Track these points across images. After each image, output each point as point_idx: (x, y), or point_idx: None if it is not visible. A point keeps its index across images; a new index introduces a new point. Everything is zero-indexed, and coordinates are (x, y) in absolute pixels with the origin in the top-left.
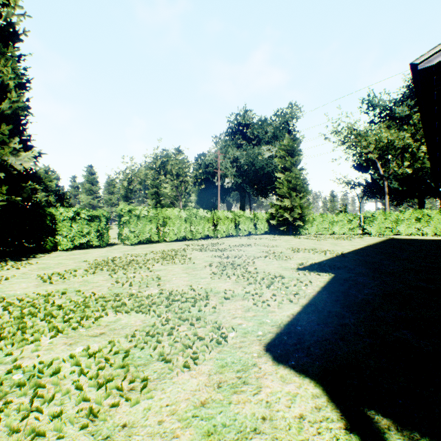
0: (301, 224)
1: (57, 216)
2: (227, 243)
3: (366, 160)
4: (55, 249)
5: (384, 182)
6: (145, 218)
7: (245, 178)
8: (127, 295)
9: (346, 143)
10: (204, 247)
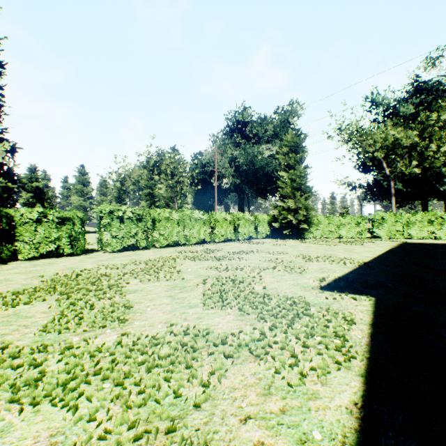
0: (306, 227)
1: (17, 217)
2: (226, 249)
3: (369, 160)
4: (18, 257)
5: (391, 182)
6: (129, 221)
7: (244, 178)
8: (58, 352)
9: (350, 142)
10: (198, 254)
